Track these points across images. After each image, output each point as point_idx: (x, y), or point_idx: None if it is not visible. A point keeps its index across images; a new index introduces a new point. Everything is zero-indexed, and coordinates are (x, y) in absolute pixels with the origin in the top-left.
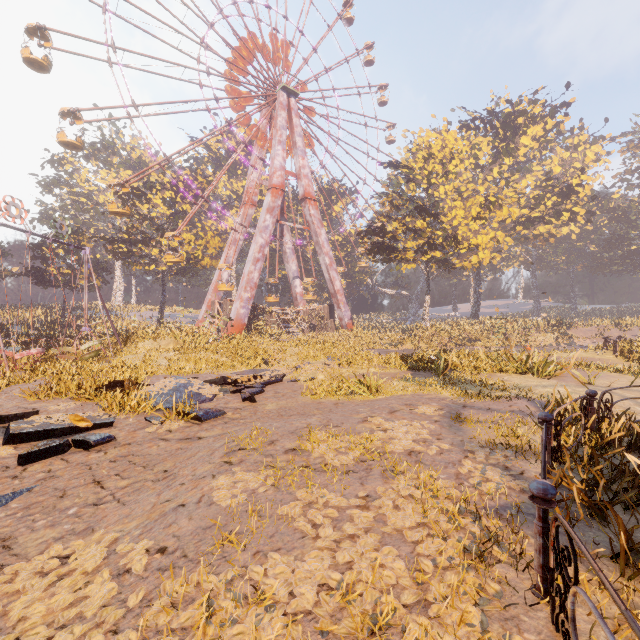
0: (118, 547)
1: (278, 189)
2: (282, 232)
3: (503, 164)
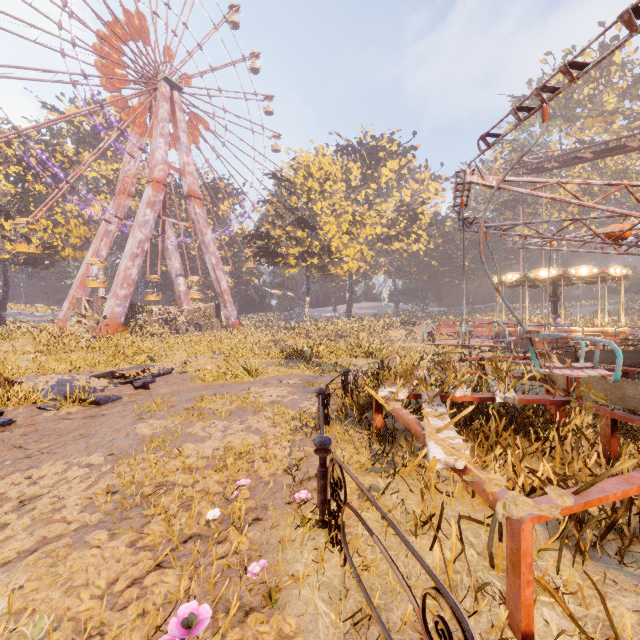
0: (75, 461)
1: (160, 183)
2: (164, 227)
3: (369, 188)
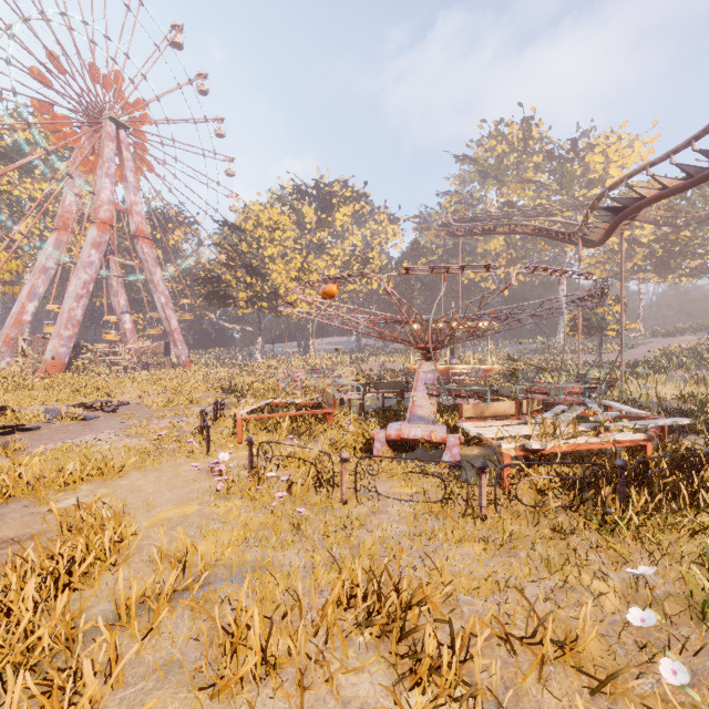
0: (99, 433)
1: (106, 224)
2: (108, 263)
3: (324, 231)
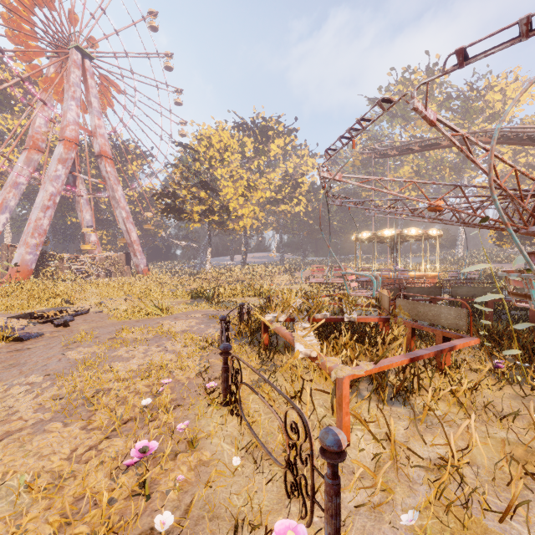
0: (14, 382)
1: (72, 142)
2: (75, 182)
3: (261, 160)
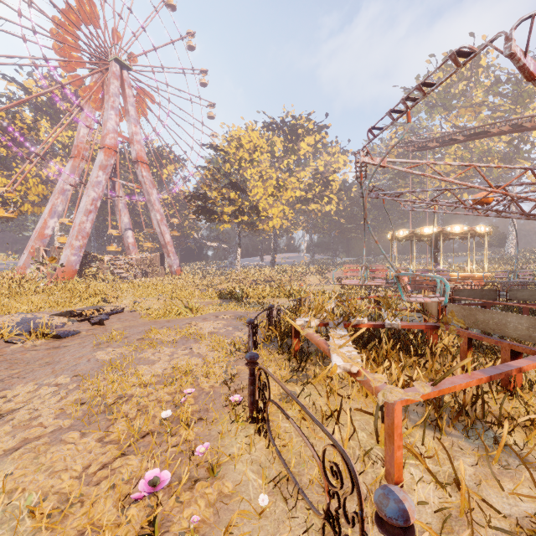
0: (44, 382)
1: (111, 149)
2: (114, 187)
3: (290, 159)
